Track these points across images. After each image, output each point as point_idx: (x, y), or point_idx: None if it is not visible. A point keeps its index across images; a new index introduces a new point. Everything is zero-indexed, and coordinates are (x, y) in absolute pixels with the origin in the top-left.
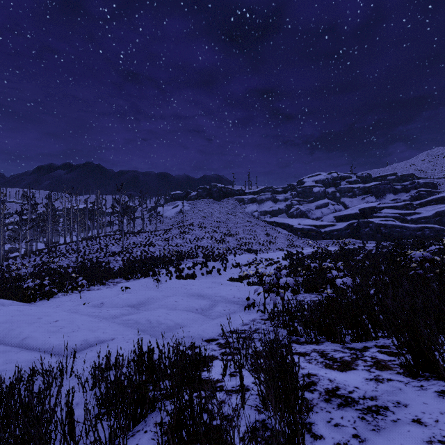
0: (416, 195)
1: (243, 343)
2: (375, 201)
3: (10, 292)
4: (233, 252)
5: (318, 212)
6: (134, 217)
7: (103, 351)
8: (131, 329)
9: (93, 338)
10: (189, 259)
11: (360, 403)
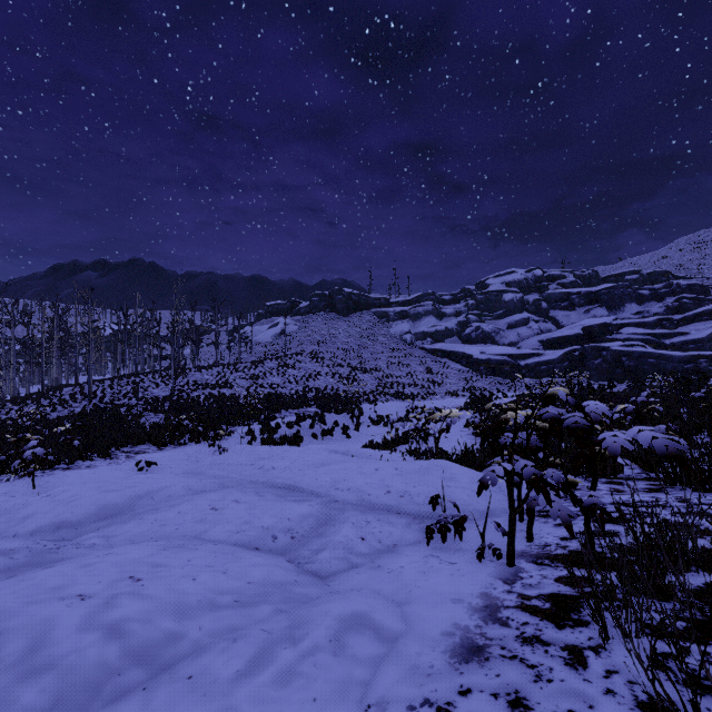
0: (676, 306)
1: None
2: (607, 316)
3: None
4: (372, 398)
5: (513, 334)
6: (198, 339)
7: None
8: None
9: None
10: (291, 408)
11: None
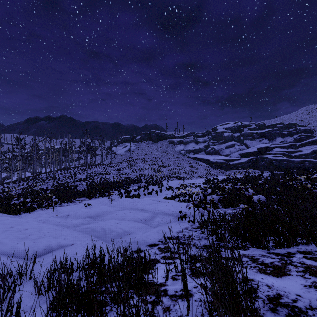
0: (298, 138)
1: (182, 249)
2: (268, 143)
3: (2, 207)
4: (167, 179)
5: (228, 150)
6: (95, 154)
7: (62, 255)
8: (88, 235)
9: (55, 244)
10: (135, 183)
11: (309, 314)
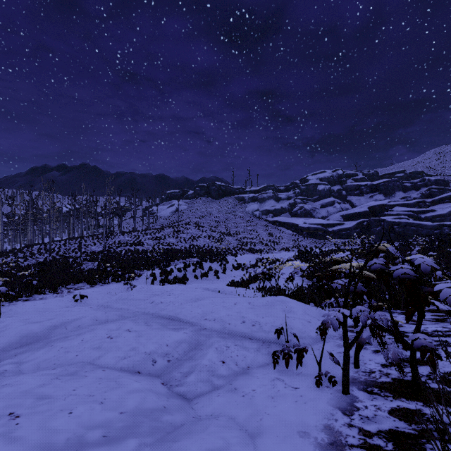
0: (427, 193)
1: None
2: (383, 200)
3: None
4: (234, 252)
5: (324, 211)
6: (122, 214)
7: None
8: None
9: None
10: (181, 259)
11: None
